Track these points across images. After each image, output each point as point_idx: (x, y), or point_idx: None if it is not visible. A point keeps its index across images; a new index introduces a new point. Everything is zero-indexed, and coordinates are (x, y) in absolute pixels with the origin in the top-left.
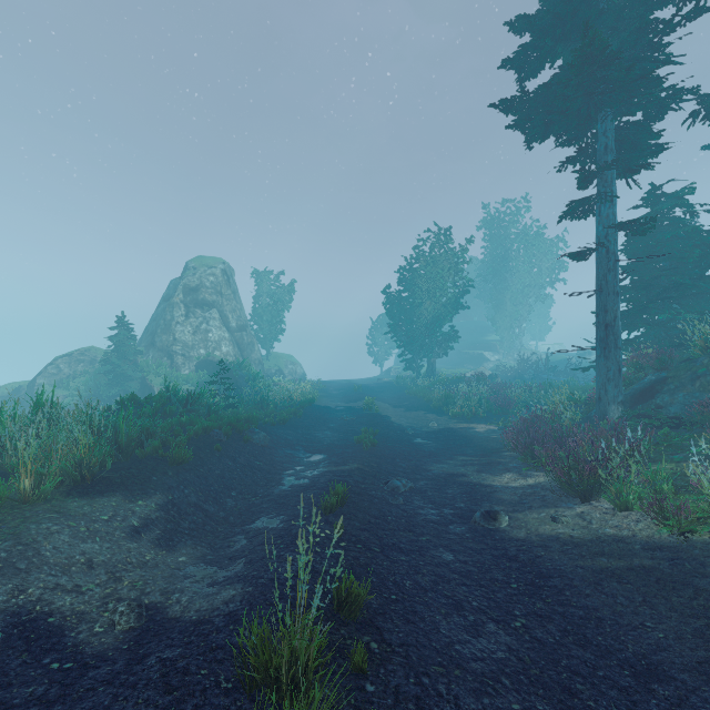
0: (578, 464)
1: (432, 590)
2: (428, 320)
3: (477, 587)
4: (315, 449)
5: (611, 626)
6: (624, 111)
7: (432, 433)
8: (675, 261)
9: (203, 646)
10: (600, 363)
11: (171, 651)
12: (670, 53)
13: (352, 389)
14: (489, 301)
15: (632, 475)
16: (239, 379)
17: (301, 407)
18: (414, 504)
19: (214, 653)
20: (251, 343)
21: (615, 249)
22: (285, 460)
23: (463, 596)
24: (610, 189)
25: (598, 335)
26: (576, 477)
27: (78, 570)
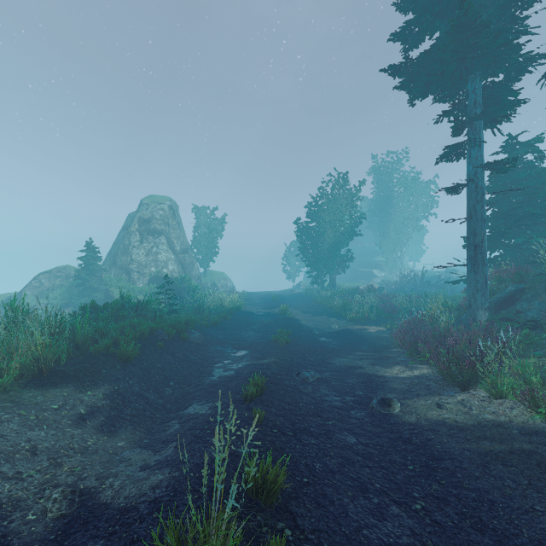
0: (457, 359)
1: (339, 472)
2: (330, 244)
3: (378, 469)
4: (240, 346)
5: (503, 509)
6: (490, 72)
7: (333, 333)
8: (527, 196)
9: (125, 537)
10: (470, 276)
11: (93, 543)
12: (528, 25)
13: (270, 299)
14: (377, 230)
15: (506, 369)
16: (181, 291)
17: (230, 313)
18: (321, 392)
19: None
20: (191, 263)
21: (482, 184)
22: (216, 355)
23: (366, 478)
24: (478, 136)
25: (469, 254)
26: (455, 370)
27: (21, 457)
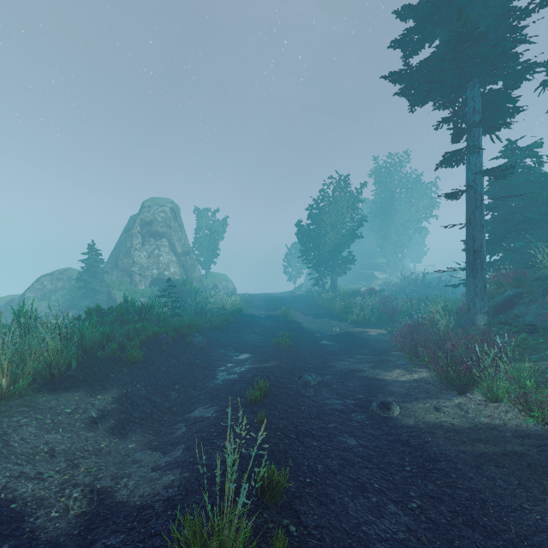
0: (455, 363)
1: (340, 473)
2: (331, 247)
3: (377, 470)
4: (243, 349)
5: (494, 507)
6: (488, 80)
7: (335, 336)
8: (527, 200)
9: (143, 532)
10: (469, 281)
11: (115, 537)
12: (526, 34)
13: (272, 301)
14: (378, 232)
15: (501, 373)
16: (183, 293)
17: (232, 315)
18: (322, 395)
19: (153, 540)
20: (193, 265)
21: (481, 190)
22: (219, 359)
23: (366, 478)
24: (477, 142)
25: (468, 259)
26: (453, 374)
27: (41, 459)
